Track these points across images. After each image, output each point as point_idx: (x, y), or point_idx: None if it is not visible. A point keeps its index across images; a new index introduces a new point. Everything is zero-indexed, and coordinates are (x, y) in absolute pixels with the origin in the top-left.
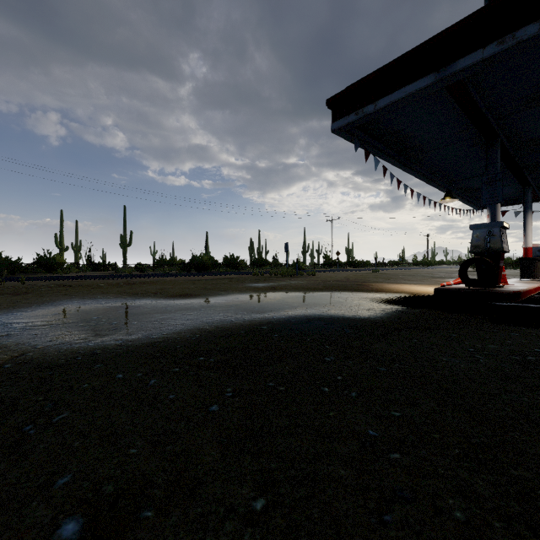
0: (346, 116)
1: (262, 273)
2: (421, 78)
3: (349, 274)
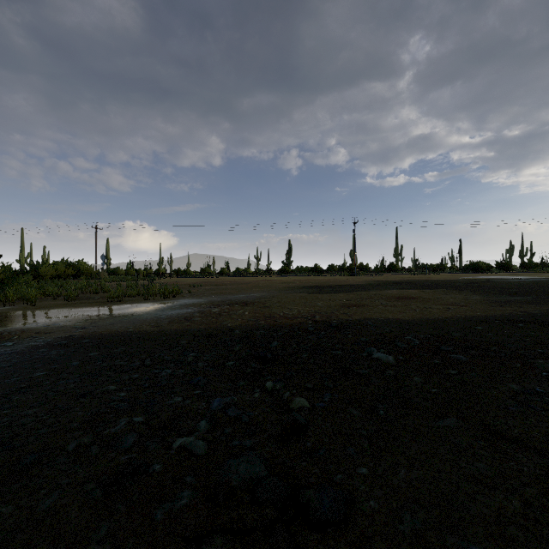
0: None
1: (541, 272)
2: None
3: None
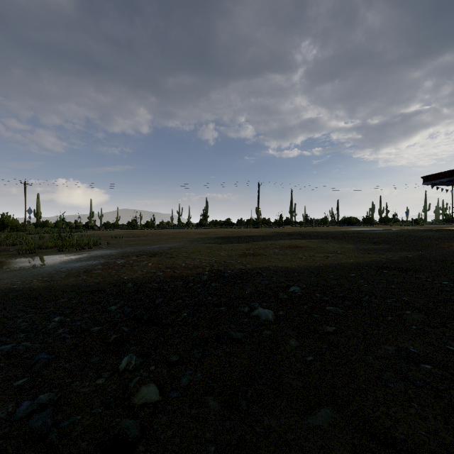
0: (427, 182)
1: (394, 225)
2: (446, 178)
3: (447, 225)
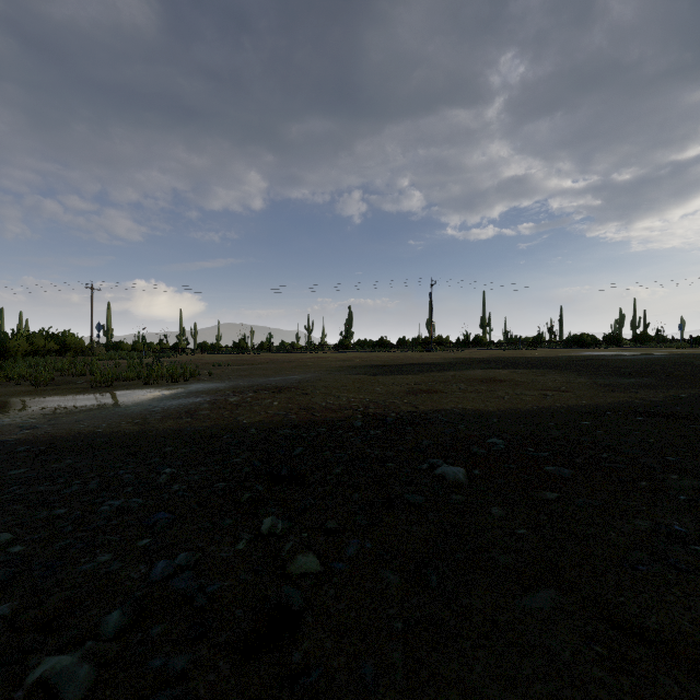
0: None
1: (657, 347)
2: None
3: None
